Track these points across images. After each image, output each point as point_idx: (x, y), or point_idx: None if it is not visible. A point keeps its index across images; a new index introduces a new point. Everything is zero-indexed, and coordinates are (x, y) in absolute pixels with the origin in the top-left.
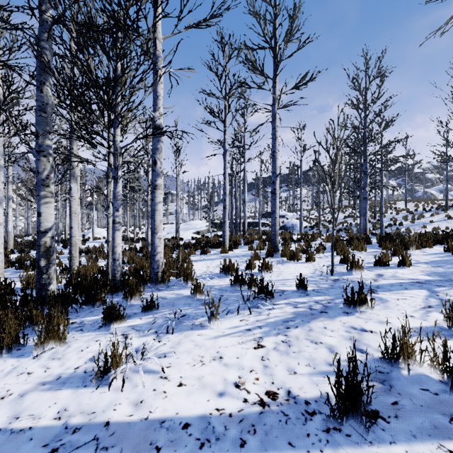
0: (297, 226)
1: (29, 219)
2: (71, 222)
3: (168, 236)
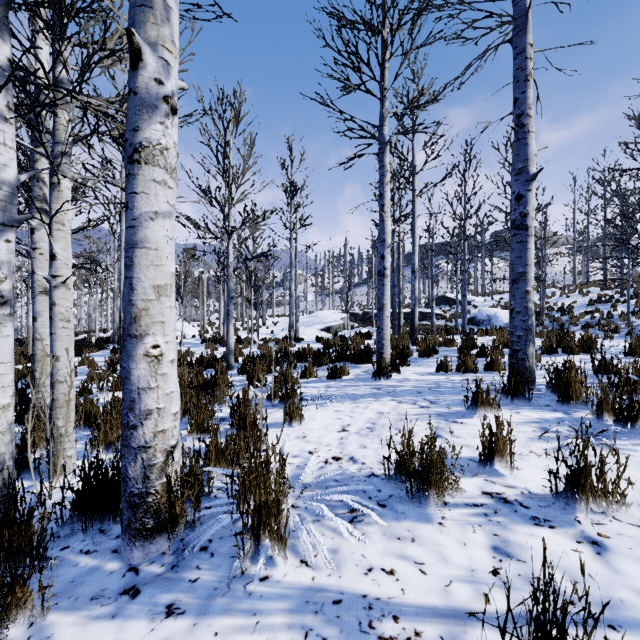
0: (498, 318)
1: (91, 309)
2: (34, 307)
3: (282, 334)
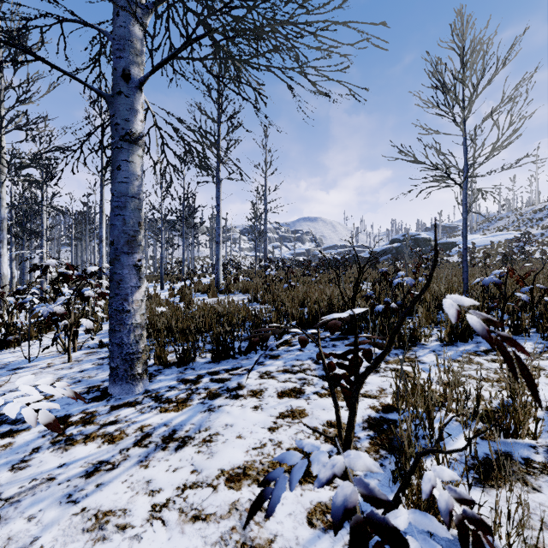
0: None
1: None
2: None
3: None
